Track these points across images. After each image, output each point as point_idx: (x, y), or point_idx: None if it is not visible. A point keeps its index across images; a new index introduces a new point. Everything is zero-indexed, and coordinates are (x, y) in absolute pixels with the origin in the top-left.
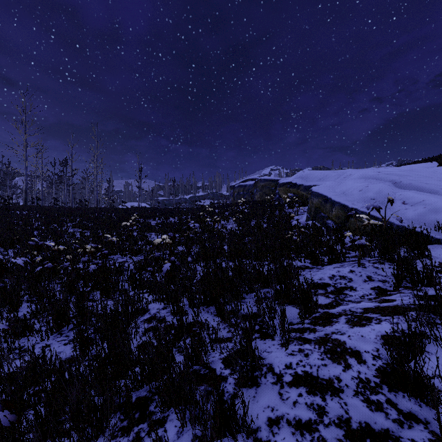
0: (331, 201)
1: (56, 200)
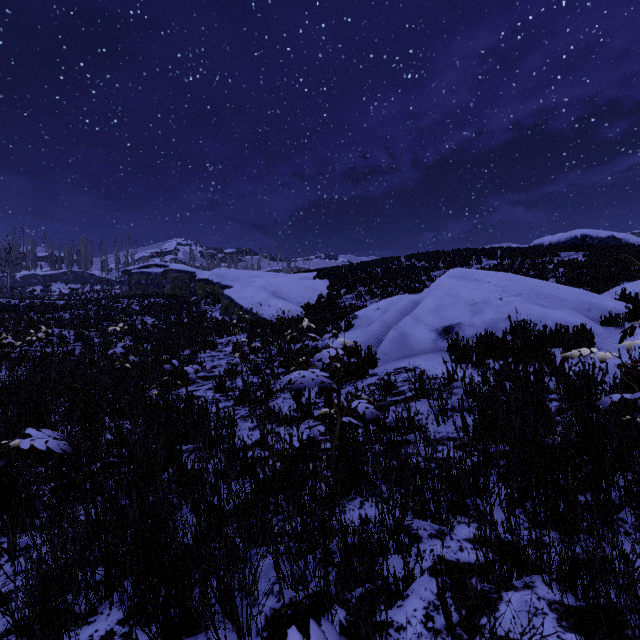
0: (235, 302)
1: None
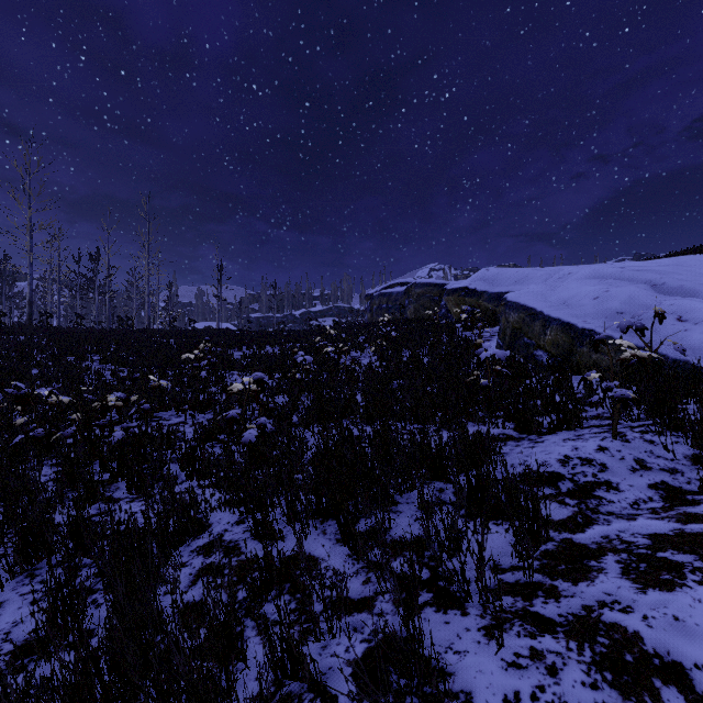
0: (544, 317)
1: (79, 318)
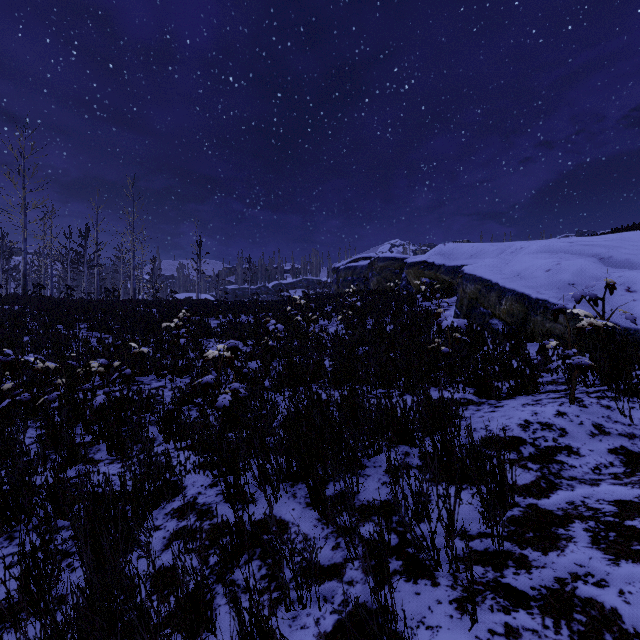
0: (499, 288)
1: (70, 289)
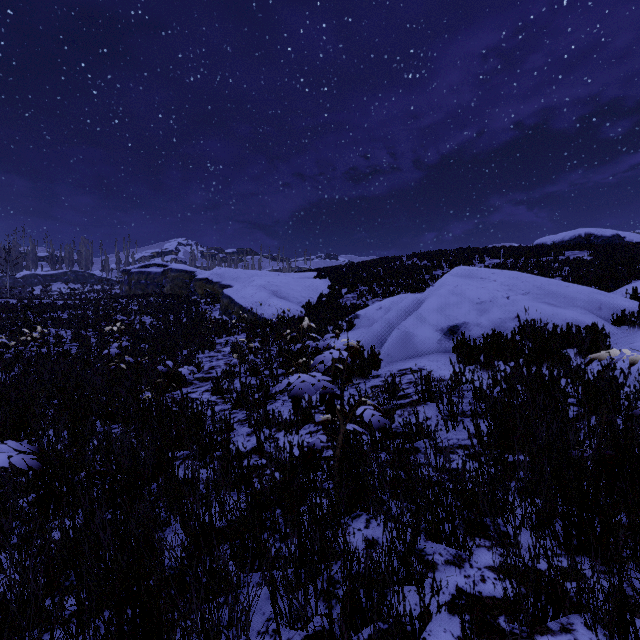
0: (235, 302)
1: None
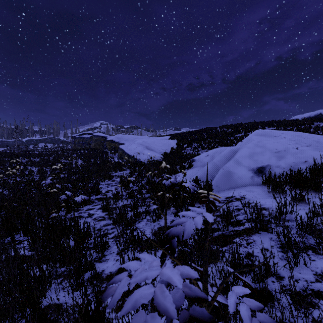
0: (125, 152)
1: None
